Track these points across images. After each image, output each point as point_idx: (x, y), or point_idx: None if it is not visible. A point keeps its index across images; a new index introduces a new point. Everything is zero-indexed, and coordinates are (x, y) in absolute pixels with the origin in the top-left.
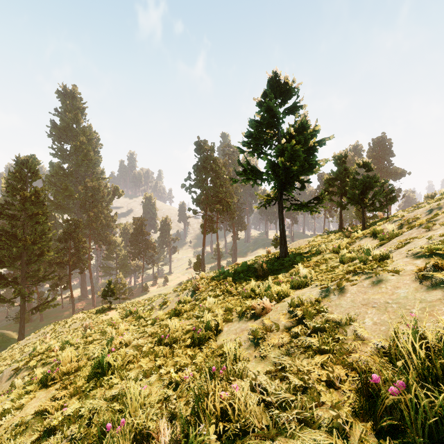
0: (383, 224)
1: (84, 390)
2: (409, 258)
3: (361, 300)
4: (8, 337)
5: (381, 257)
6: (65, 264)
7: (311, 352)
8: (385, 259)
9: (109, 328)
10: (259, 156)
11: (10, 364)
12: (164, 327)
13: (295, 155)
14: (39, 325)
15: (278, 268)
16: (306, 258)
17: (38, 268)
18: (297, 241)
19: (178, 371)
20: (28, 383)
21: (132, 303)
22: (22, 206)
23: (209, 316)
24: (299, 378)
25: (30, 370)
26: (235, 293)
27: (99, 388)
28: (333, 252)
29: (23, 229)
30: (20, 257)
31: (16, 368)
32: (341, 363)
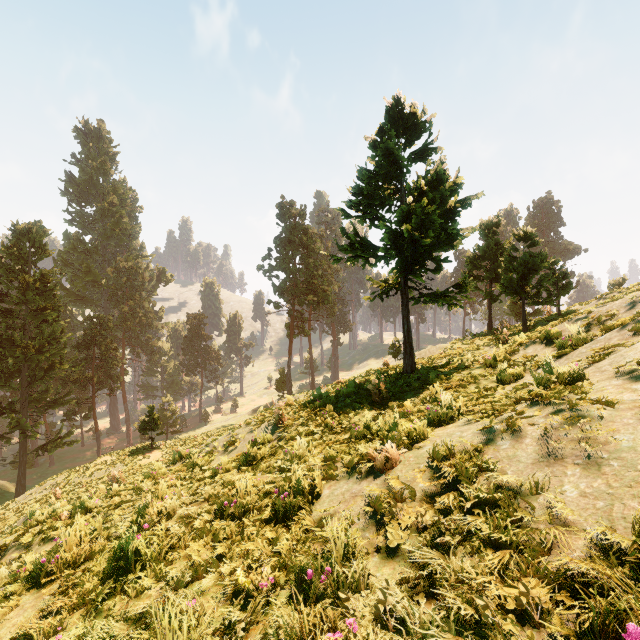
0: (560, 324)
1: (96, 598)
2: (622, 379)
3: (551, 450)
4: (1, 490)
5: (572, 376)
6: (86, 382)
7: (476, 544)
8: (577, 379)
9: (146, 482)
10: (372, 223)
11: (0, 533)
12: (230, 485)
13: (427, 220)
14: (48, 471)
15: (403, 391)
16: (445, 375)
17: (46, 388)
18: (427, 349)
19: (250, 568)
20: (12, 579)
21: (184, 440)
22: (22, 297)
23: (300, 471)
24: (462, 598)
25: (22, 550)
26: (339, 428)
27: (120, 596)
28: (485, 367)
29: (24, 331)
30: (19, 371)
31: (1, 547)
32: (536, 572)
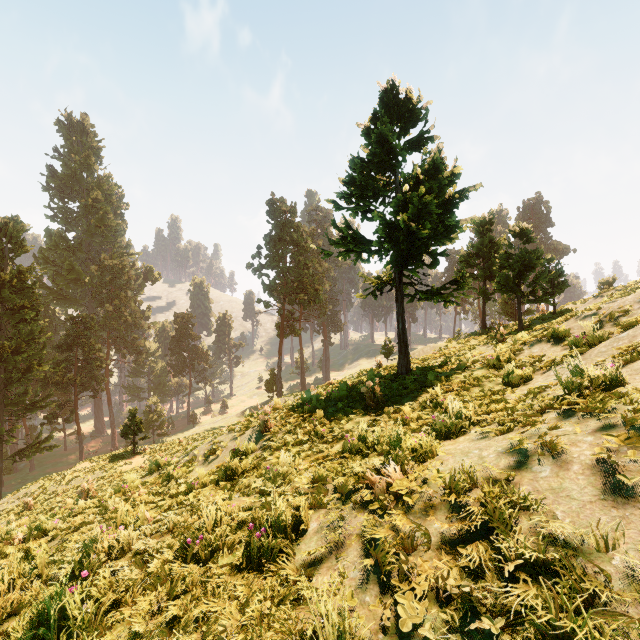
0: (566, 321)
1: None
2: None
3: (614, 483)
4: None
5: (608, 380)
6: (68, 384)
7: (533, 637)
8: (615, 384)
9: (115, 498)
10: (365, 216)
11: None
12: (200, 511)
13: (424, 211)
14: (28, 476)
15: (399, 394)
16: (444, 376)
17: (24, 390)
18: (421, 348)
19: None
20: None
21: (169, 444)
22: None
23: (281, 500)
24: None
25: None
26: (329, 437)
27: None
28: (488, 367)
29: (0, 331)
30: None
31: None
32: None
